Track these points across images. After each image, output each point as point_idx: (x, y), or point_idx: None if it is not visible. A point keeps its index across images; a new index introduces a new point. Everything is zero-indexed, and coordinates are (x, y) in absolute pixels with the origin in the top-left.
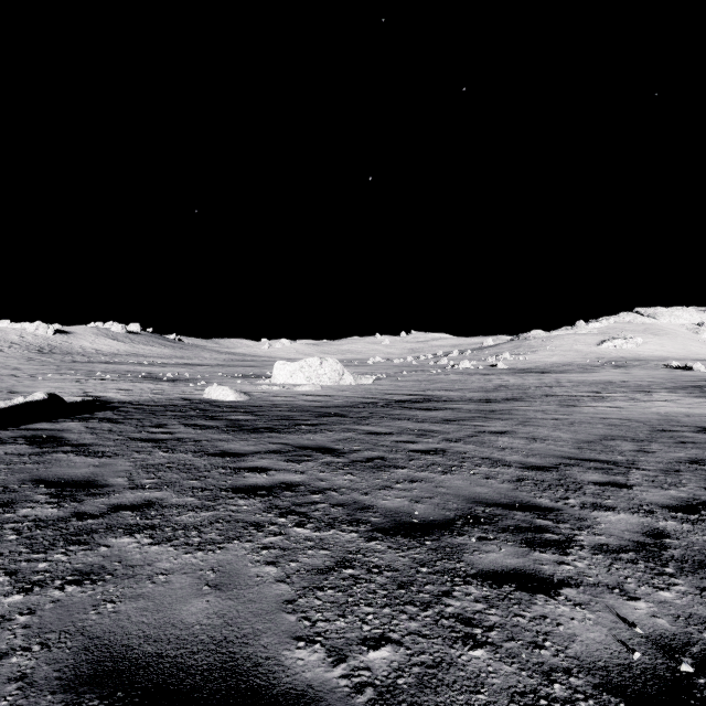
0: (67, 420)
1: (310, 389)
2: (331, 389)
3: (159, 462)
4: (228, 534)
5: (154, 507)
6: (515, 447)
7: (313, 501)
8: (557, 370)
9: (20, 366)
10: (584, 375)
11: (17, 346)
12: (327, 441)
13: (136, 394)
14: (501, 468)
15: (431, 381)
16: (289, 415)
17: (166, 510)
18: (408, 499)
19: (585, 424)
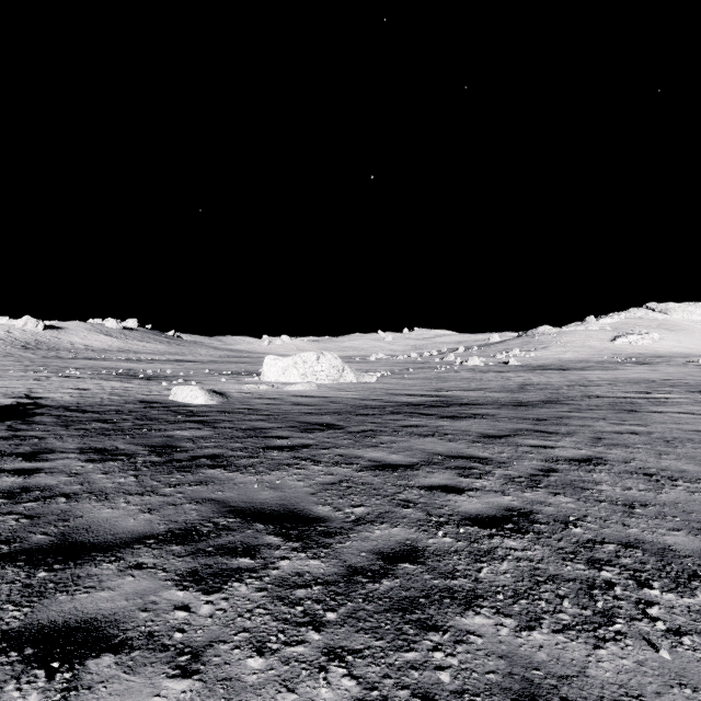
0: None
1: (303, 389)
2: (328, 389)
3: None
4: None
5: None
6: (644, 500)
7: None
8: (575, 366)
9: None
10: (610, 372)
11: (0, 342)
12: (303, 492)
13: (89, 395)
14: None
15: (442, 378)
16: (262, 428)
17: None
18: None
19: (685, 441)
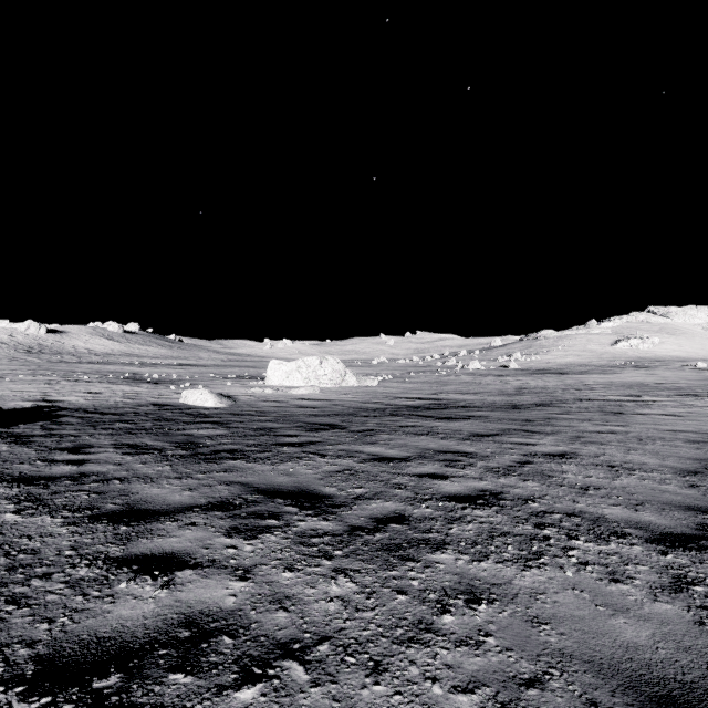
0: None
1: (307, 392)
2: (331, 392)
3: None
4: None
5: None
6: (599, 485)
7: None
8: (575, 370)
9: None
10: (607, 376)
11: (4, 346)
12: (313, 477)
13: (102, 398)
14: (616, 542)
15: (442, 382)
16: (272, 428)
17: None
18: (488, 695)
19: (657, 440)
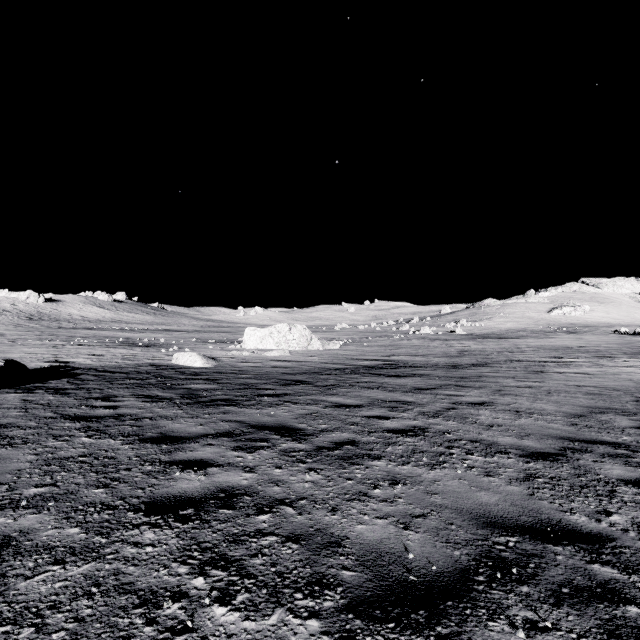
0: (10, 391)
1: (279, 355)
2: (299, 355)
3: (72, 454)
4: (88, 634)
5: (2, 556)
6: (502, 423)
7: (257, 529)
8: (513, 335)
9: (5, 332)
10: (540, 340)
11: (8, 314)
12: (289, 418)
13: (106, 359)
14: (498, 456)
15: (395, 346)
16: (253, 383)
17: (16, 561)
18: (394, 520)
19: (562, 392)
